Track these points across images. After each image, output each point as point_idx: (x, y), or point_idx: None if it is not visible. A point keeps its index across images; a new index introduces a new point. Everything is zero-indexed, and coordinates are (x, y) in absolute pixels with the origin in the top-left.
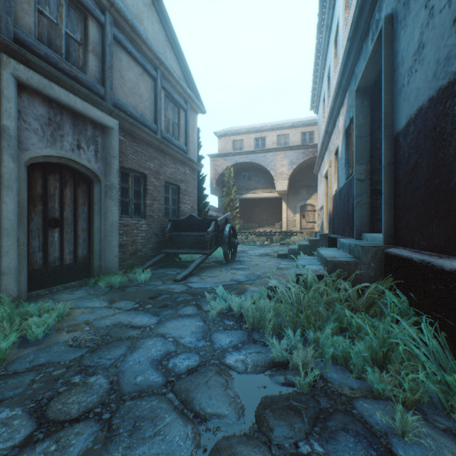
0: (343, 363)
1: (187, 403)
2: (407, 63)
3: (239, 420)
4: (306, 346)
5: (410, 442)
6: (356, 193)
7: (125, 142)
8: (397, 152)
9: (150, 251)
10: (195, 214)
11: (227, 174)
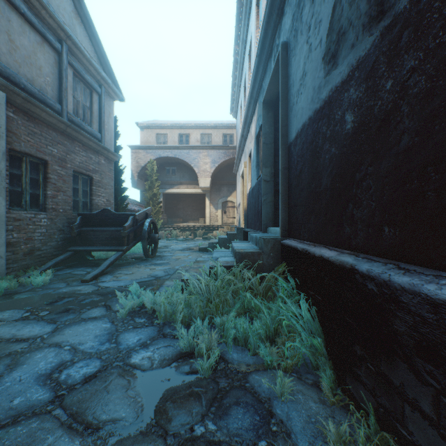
0: (244, 343)
1: (78, 416)
2: (296, 86)
3: (137, 419)
4: (212, 333)
5: (286, 401)
6: (263, 192)
7: (16, 120)
8: (290, 159)
9: (53, 249)
10: (112, 207)
11: (150, 168)
